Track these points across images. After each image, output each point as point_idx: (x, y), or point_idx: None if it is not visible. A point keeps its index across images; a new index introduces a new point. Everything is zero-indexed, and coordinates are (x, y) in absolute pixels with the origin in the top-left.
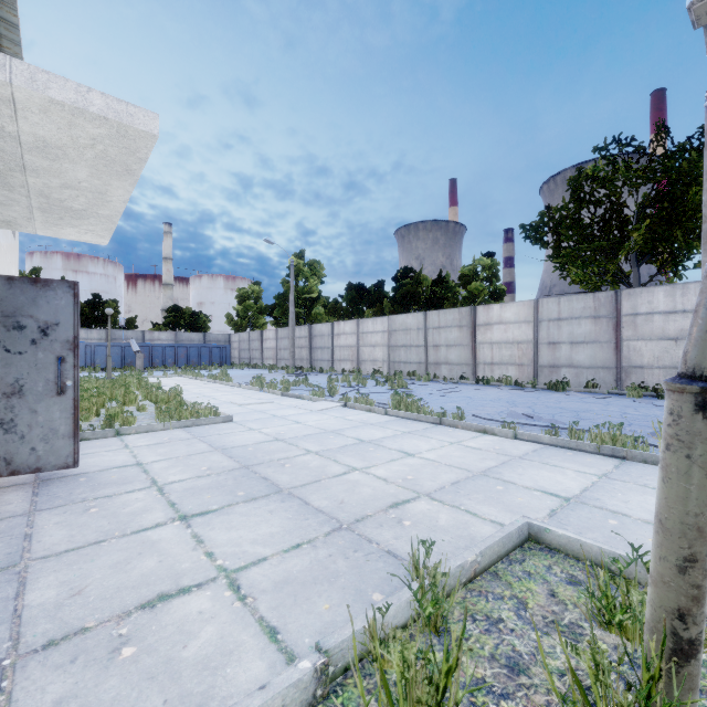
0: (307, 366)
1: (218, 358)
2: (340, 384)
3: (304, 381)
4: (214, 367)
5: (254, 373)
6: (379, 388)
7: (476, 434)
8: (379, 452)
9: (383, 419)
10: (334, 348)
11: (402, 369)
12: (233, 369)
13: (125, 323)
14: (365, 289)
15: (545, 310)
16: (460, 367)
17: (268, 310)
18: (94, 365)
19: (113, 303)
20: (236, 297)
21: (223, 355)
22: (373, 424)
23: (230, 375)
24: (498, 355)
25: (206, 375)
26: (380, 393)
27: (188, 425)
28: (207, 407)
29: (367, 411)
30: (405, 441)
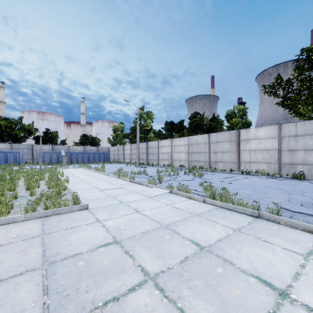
0: (145, 162)
1: (103, 158)
2: (164, 174)
3: (143, 172)
4: (101, 163)
5: (119, 166)
6: (186, 176)
7: (310, 236)
8: (234, 281)
9: (204, 207)
10: (159, 153)
11: (195, 164)
12: (110, 164)
13: (61, 142)
14: (174, 124)
15: (286, 131)
16: (229, 164)
17: (127, 136)
18: (44, 162)
19: (55, 133)
20: (112, 130)
21: (105, 157)
22: (200, 215)
23: (107, 167)
24: (254, 157)
25: (95, 167)
26: (189, 180)
27: (48, 215)
28: (74, 194)
29: (187, 198)
30: (248, 249)
